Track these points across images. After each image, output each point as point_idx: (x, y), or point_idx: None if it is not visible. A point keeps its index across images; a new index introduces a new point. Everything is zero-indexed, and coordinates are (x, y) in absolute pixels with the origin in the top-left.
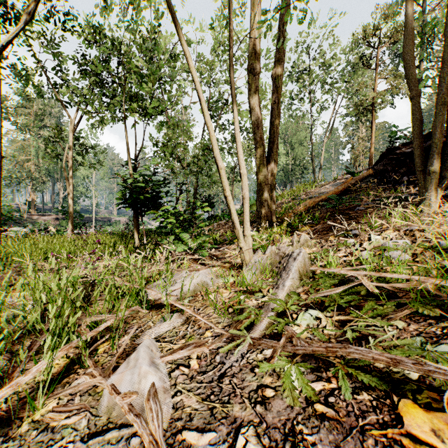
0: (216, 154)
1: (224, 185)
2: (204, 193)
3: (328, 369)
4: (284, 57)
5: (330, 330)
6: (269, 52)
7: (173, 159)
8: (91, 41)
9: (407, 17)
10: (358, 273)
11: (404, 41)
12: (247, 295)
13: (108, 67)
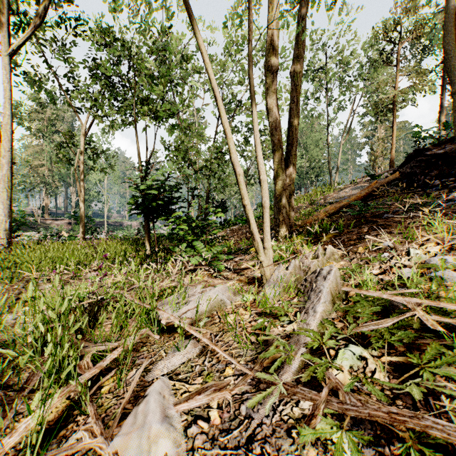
0: (234, 159)
1: (242, 193)
2: (216, 197)
3: (391, 441)
4: (303, 53)
5: (388, 384)
6: (283, 51)
7: (184, 162)
8: (102, 44)
9: (447, 2)
10: (407, 300)
11: (443, 29)
12: (272, 322)
13: (118, 69)
